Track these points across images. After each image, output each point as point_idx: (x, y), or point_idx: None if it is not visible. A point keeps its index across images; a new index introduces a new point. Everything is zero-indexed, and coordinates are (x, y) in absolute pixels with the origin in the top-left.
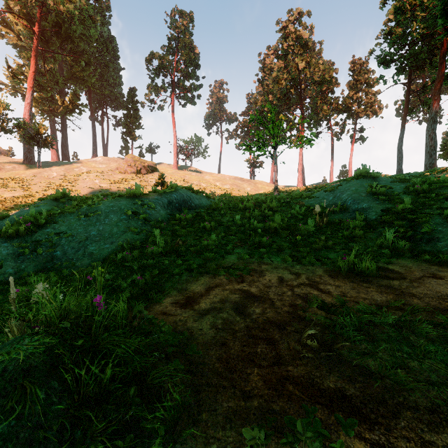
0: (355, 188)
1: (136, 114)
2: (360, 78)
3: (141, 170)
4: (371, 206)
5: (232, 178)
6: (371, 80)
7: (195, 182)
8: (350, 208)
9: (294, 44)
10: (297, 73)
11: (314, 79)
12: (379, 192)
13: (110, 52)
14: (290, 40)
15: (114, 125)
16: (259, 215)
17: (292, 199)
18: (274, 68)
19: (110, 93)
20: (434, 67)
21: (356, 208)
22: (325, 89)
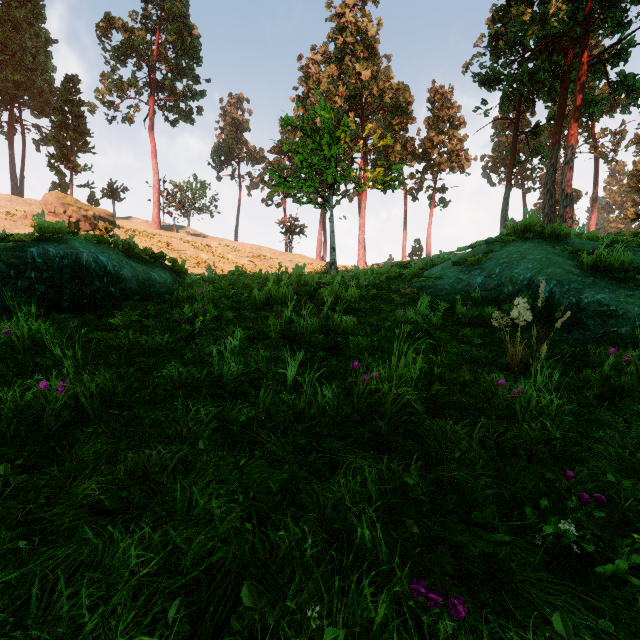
0: (542, 256)
1: (79, 125)
2: (442, 113)
3: (78, 223)
4: (623, 303)
5: (256, 249)
6: (456, 118)
7: (189, 251)
8: (556, 306)
9: (354, 42)
10: (360, 87)
11: (384, 100)
12: (617, 267)
13: (26, 3)
14: (347, 34)
15: (37, 142)
16: (314, 328)
17: (381, 280)
18: (323, 77)
19: (26, 80)
20: (551, 98)
21: (577, 308)
22: (396, 124)
